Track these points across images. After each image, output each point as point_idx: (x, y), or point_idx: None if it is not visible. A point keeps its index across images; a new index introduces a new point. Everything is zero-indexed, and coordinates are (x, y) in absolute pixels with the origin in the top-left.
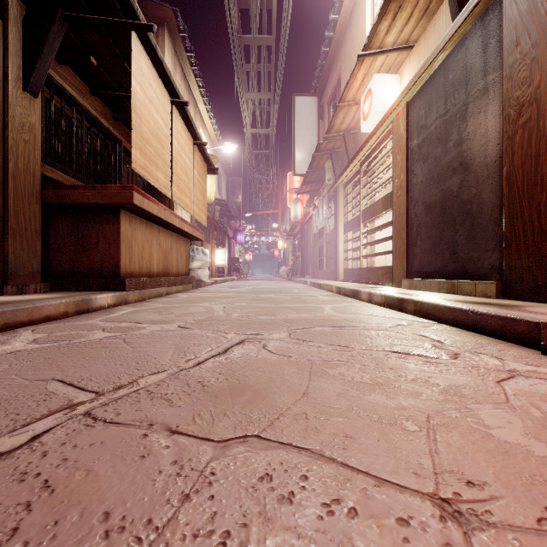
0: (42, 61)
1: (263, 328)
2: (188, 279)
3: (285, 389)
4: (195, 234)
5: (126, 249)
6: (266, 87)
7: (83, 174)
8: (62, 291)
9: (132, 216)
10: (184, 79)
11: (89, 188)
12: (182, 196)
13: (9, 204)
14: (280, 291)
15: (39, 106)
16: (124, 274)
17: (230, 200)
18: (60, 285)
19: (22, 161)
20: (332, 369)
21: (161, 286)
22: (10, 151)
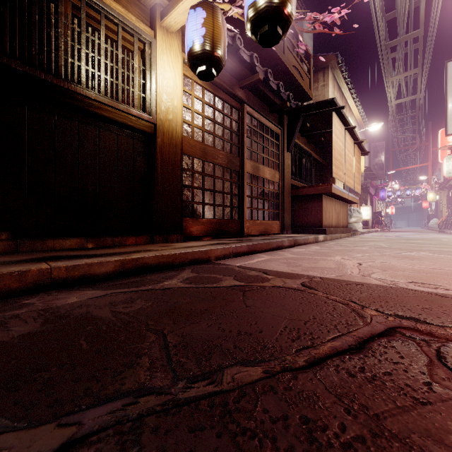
0: (294, 138)
1: (415, 251)
2: (348, 230)
3: (425, 259)
4: (354, 200)
5: (324, 214)
6: (412, 63)
7: (300, 178)
8: (297, 233)
9: (326, 197)
10: (339, 91)
11: (310, 187)
12: (348, 179)
13: (284, 199)
14: (428, 239)
15: (290, 155)
16: (323, 226)
17: (372, 163)
18: (296, 231)
19: (287, 180)
20: (447, 258)
21: (337, 233)
22: (284, 178)
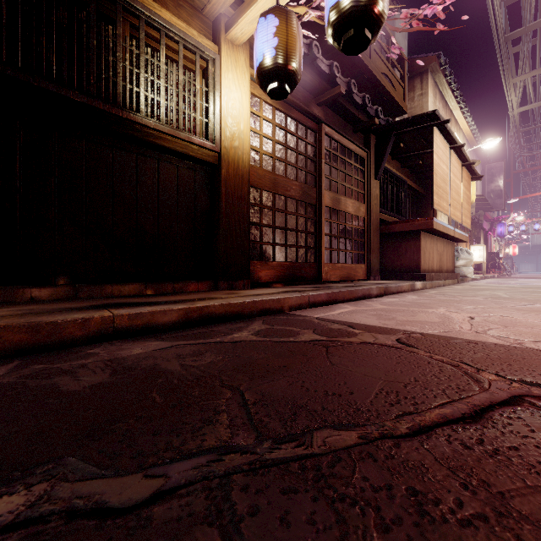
0: (383, 162)
1: None
2: (455, 275)
3: None
4: (462, 238)
5: (422, 255)
6: None
7: (391, 211)
8: (387, 280)
9: (424, 234)
10: (441, 100)
11: (405, 222)
12: (455, 211)
13: (371, 237)
14: None
15: (378, 183)
16: (422, 271)
17: (486, 190)
18: (386, 276)
19: (374, 214)
20: None
21: (440, 279)
22: (371, 211)
